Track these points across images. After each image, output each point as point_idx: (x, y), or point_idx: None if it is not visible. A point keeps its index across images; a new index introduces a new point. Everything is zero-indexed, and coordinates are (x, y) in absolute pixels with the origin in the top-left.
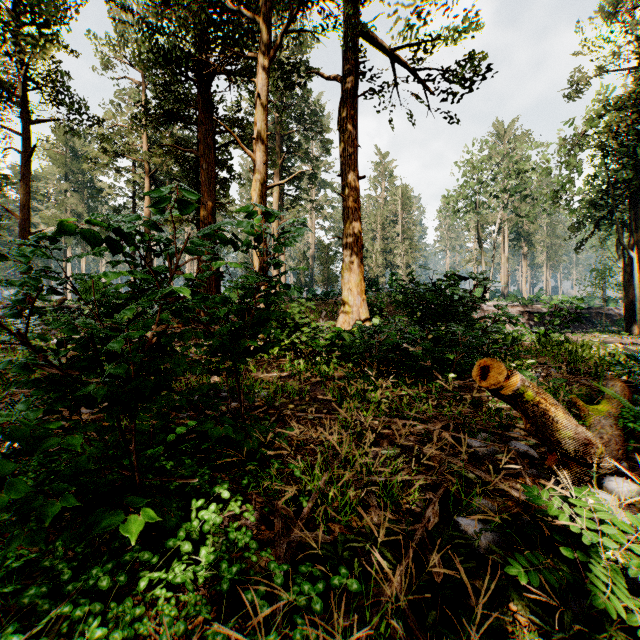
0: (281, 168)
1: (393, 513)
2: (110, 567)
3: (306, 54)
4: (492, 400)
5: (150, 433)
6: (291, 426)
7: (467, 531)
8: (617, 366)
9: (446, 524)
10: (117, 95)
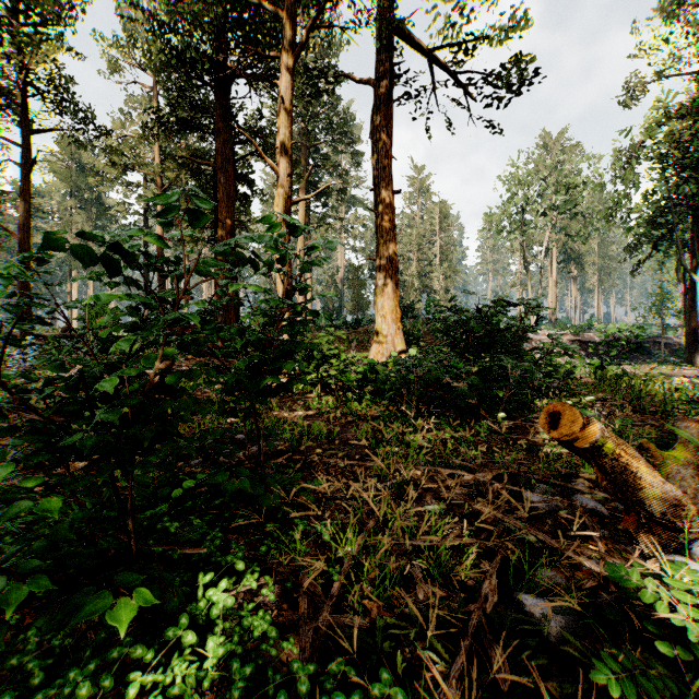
0: (307, 183)
1: (441, 587)
2: (92, 668)
3: (335, 57)
4: (549, 444)
5: (154, 485)
6: (318, 475)
7: (533, 613)
8: (691, 405)
9: (506, 602)
10: (127, 103)
